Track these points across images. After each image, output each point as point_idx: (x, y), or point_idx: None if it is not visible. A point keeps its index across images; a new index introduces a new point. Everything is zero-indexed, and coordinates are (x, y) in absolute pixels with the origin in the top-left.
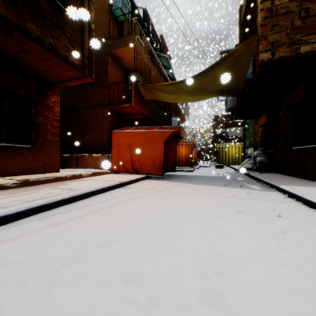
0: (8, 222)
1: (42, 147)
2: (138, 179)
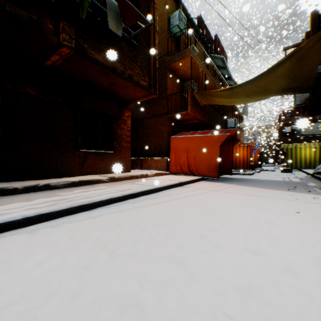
0: (114, 202)
1: (119, 152)
2: (194, 180)
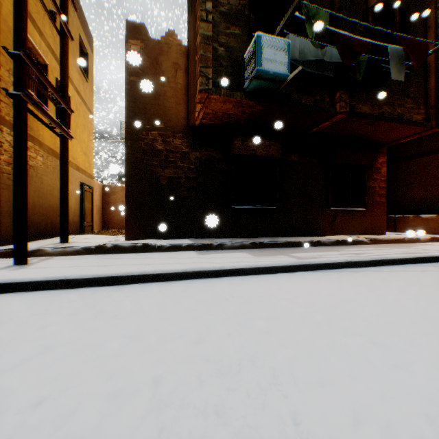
0: (405, 263)
1: (370, 209)
2: None
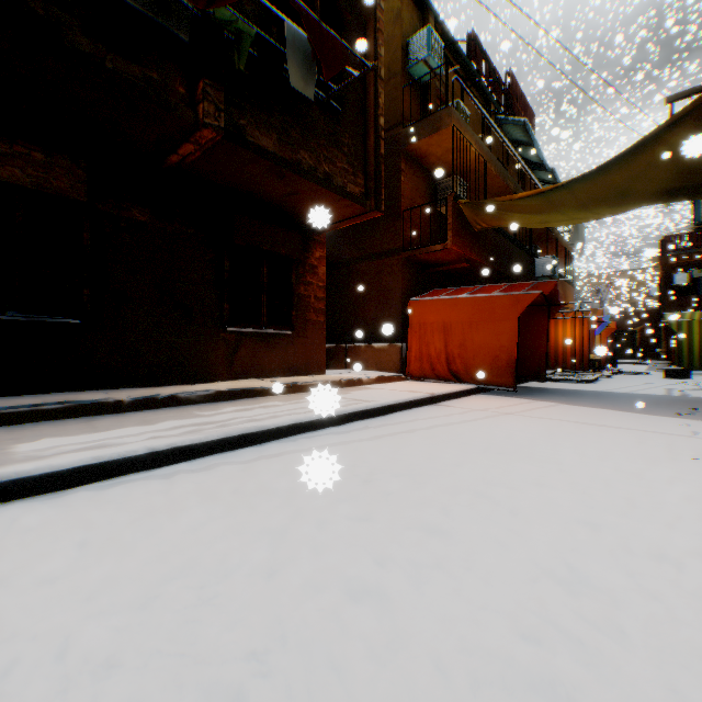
0: (303, 431)
1: (303, 333)
2: (462, 392)
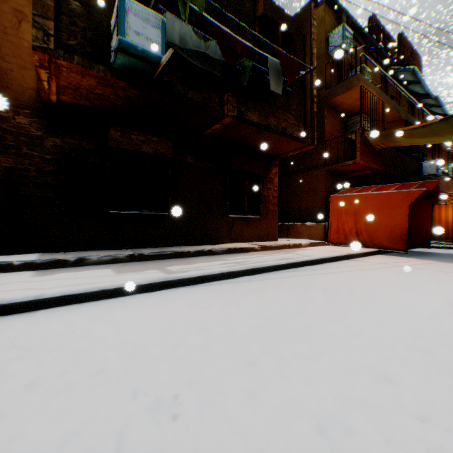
0: (280, 269)
1: (266, 217)
2: (367, 253)
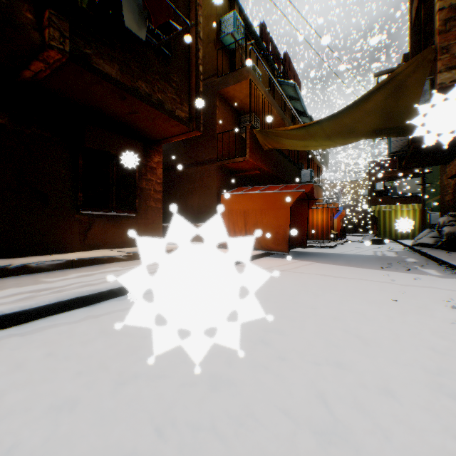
0: None
1: (145, 216)
2: (255, 256)
